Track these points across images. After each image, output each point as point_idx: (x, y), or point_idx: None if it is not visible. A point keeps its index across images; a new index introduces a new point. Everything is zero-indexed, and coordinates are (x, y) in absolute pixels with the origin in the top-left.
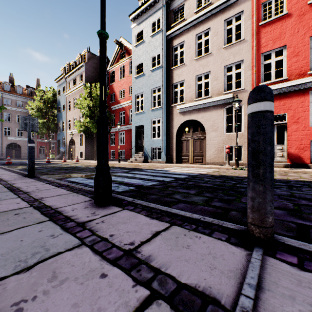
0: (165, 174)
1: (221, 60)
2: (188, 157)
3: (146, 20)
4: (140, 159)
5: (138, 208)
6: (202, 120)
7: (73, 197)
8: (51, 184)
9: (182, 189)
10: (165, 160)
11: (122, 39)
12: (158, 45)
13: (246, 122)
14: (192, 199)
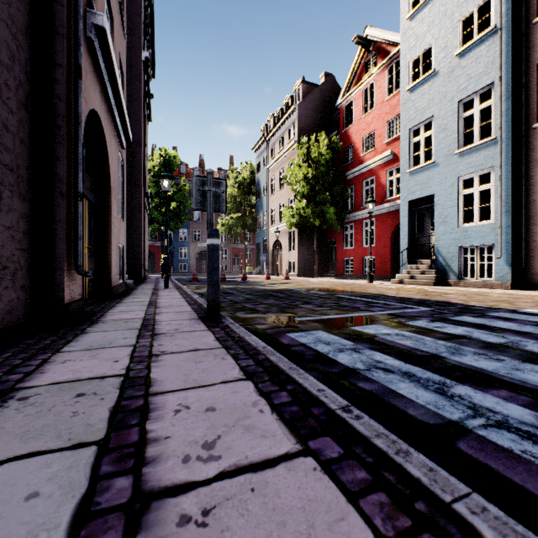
0: None
1: None
2: None
3: None
4: (424, 276)
5: None
6: None
7: None
8: (262, 381)
9: None
10: (509, 279)
11: (368, 30)
12: None
13: None
14: None
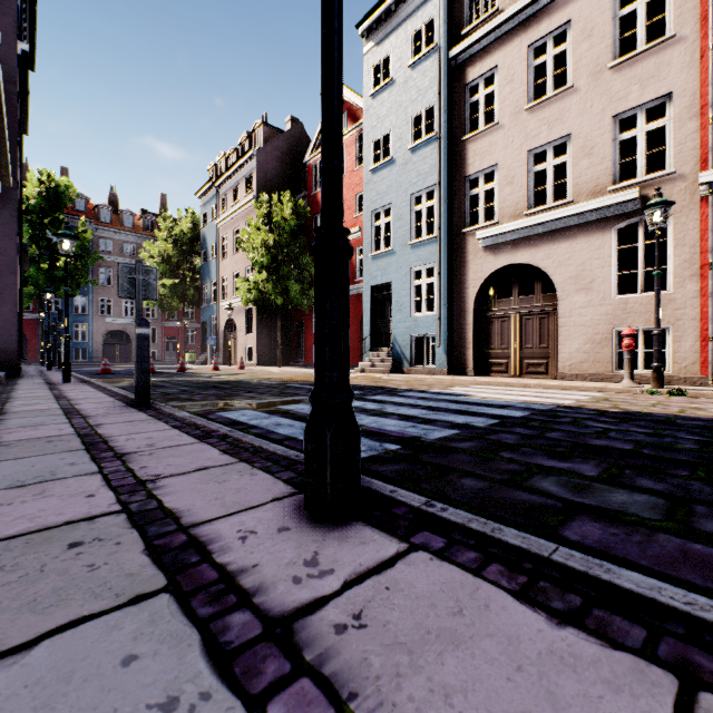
0: (460, 404)
1: (603, 102)
2: (507, 360)
3: (398, 30)
4: (383, 364)
5: (463, 548)
6: (547, 263)
7: (240, 480)
8: (185, 428)
9: (546, 459)
10: (446, 366)
11: None
12: (429, 86)
13: (683, 264)
14: (610, 502)
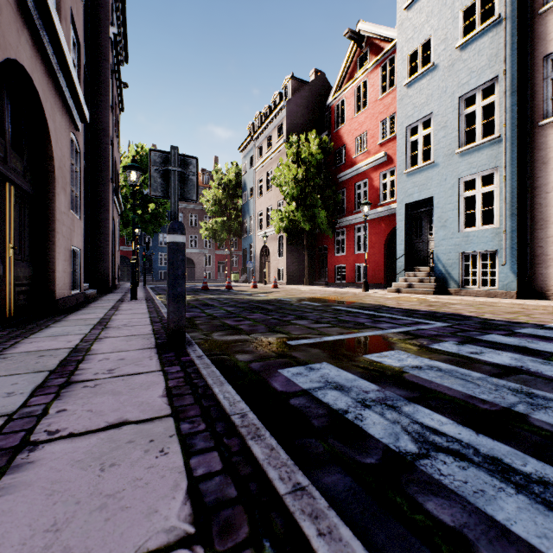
0: None
1: None
2: None
3: None
4: (422, 284)
5: None
6: None
7: None
8: (232, 547)
9: None
10: (515, 288)
11: (361, 25)
12: None
13: None
14: None
